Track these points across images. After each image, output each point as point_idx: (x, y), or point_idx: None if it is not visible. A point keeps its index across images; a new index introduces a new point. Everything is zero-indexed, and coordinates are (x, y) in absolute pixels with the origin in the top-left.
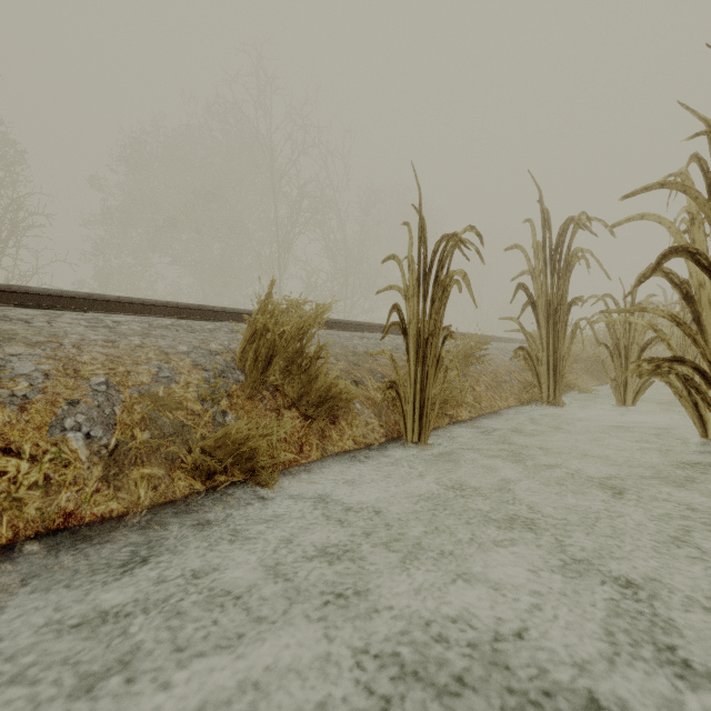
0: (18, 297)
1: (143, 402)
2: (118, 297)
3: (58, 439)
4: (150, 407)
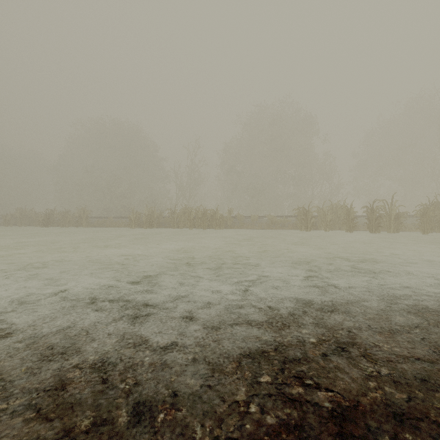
0: (358, 216)
1: None
2: None
3: None
4: None
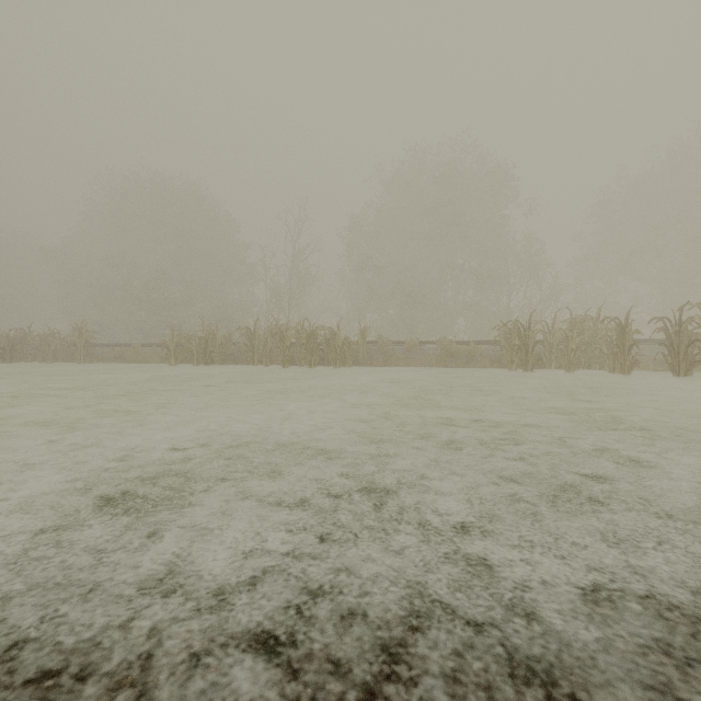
0: None
1: (657, 360)
2: (639, 339)
3: (648, 363)
4: (658, 361)
